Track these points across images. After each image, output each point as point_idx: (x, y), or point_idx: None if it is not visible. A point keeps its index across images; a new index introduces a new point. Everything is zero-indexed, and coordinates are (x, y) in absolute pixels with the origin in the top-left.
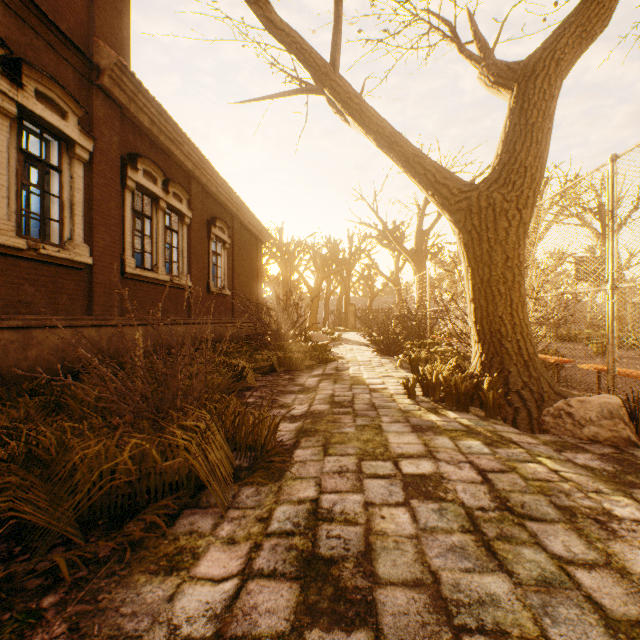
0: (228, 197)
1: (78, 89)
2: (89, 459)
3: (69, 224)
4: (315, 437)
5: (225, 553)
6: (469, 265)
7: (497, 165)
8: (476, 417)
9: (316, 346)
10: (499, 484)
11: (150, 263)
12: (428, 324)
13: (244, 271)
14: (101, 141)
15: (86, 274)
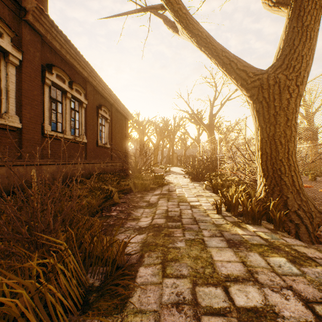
0: (108, 94)
1: (12, 21)
2: None
3: (5, 103)
4: (155, 252)
5: None
6: (259, 125)
7: (280, 56)
8: (268, 230)
9: (156, 176)
10: None
11: (61, 129)
12: (218, 163)
13: (118, 135)
14: (28, 54)
15: (17, 134)
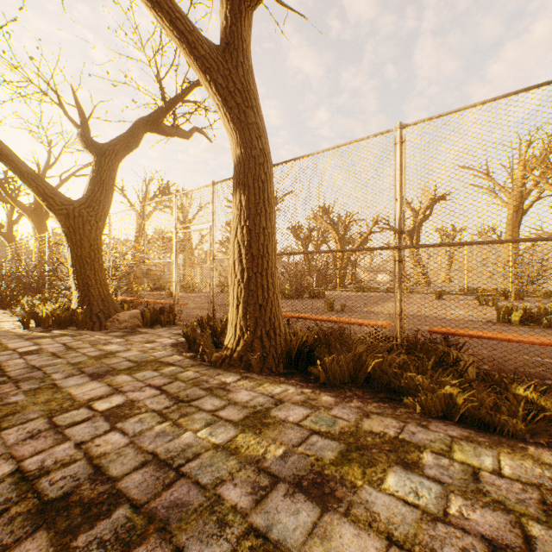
0: None
1: None
2: None
3: None
4: None
5: None
6: (70, 246)
7: (86, 195)
8: (72, 330)
9: None
10: (72, 345)
11: None
12: (48, 280)
13: None
14: None
15: None
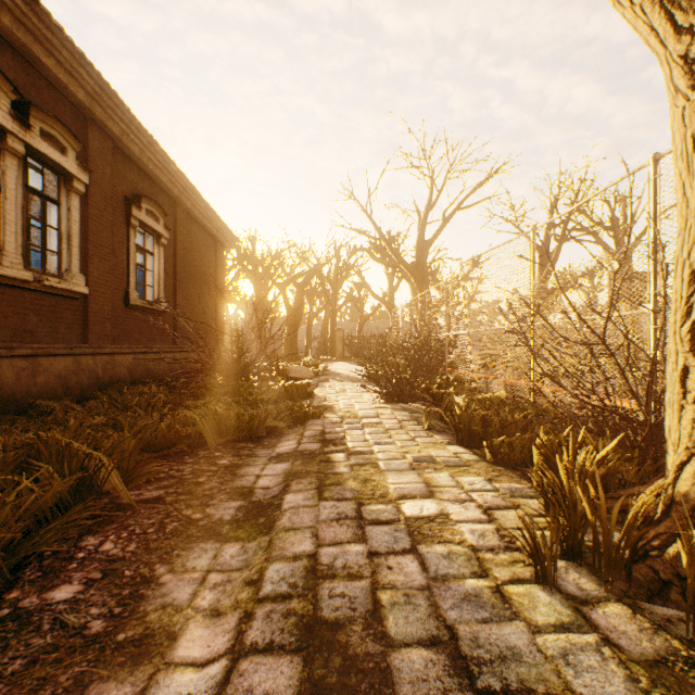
0: (163, 168)
1: None
2: None
3: None
4: None
5: None
6: None
7: None
8: None
9: (291, 388)
10: None
11: None
12: (446, 354)
13: (195, 281)
14: None
15: None
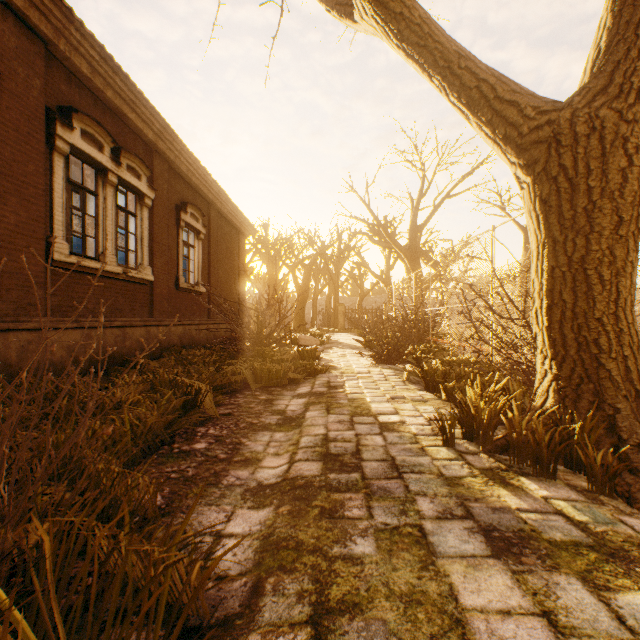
0: (202, 180)
1: None
2: None
3: None
4: (295, 575)
5: None
6: (548, 235)
7: (603, 65)
8: (577, 493)
9: (303, 352)
10: None
11: (95, 250)
12: (430, 326)
13: (223, 266)
14: (11, 80)
15: None
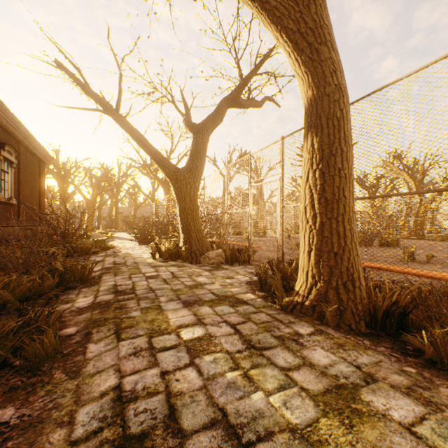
0: (17, 128)
1: None
2: (14, 280)
3: None
4: (110, 273)
5: (85, 298)
6: (178, 201)
7: (187, 163)
8: (179, 262)
9: (98, 241)
10: (176, 274)
11: None
12: (170, 226)
13: (28, 185)
14: None
15: None
